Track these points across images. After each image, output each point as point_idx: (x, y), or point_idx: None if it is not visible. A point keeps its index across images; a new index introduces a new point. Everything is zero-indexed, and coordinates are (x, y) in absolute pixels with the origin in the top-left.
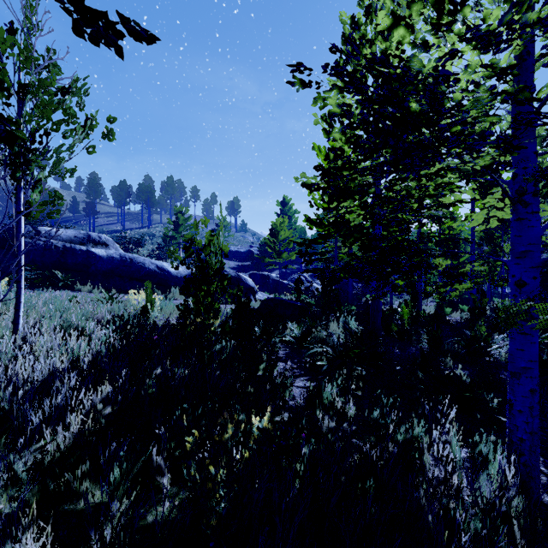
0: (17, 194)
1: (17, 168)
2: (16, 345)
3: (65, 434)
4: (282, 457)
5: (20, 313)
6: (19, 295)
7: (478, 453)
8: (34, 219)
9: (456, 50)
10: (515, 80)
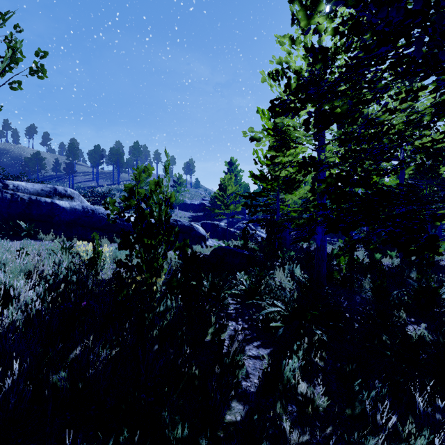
0: None
1: None
2: None
3: None
4: None
5: None
6: None
7: None
8: None
9: None
10: None
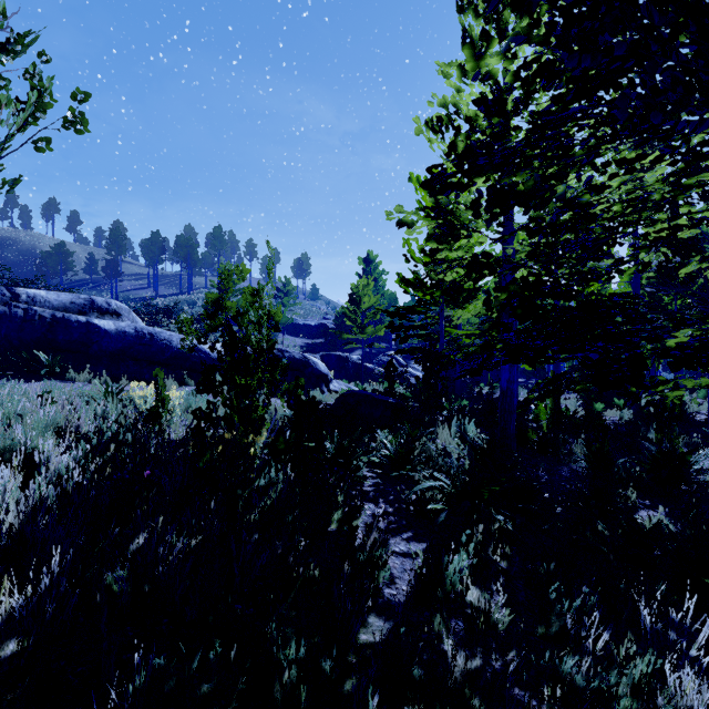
0: None
1: None
2: None
3: None
4: None
5: None
6: None
7: None
8: None
9: None
10: None
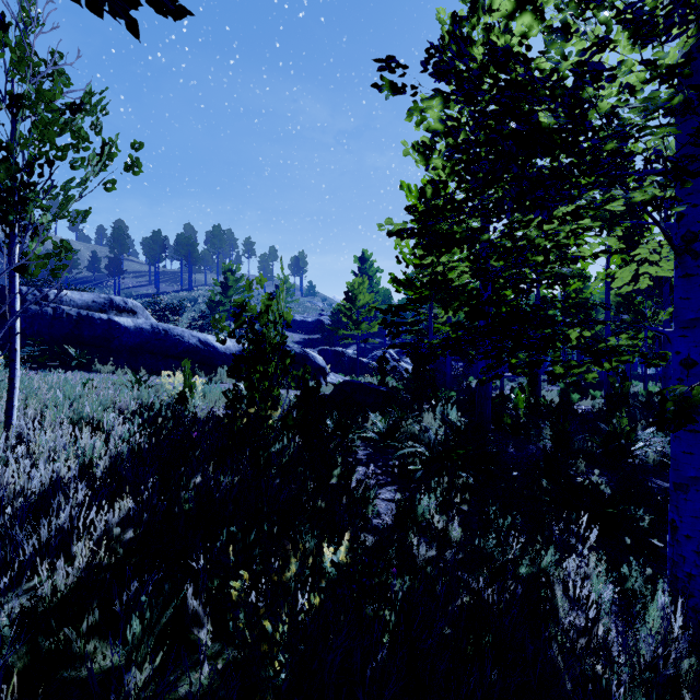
0: (10, 244)
1: (10, 208)
2: (9, 445)
3: (68, 569)
4: (365, 602)
5: (15, 402)
6: (12, 379)
7: (627, 591)
8: (33, 277)
9: (608, 38)
10: (680, 87)
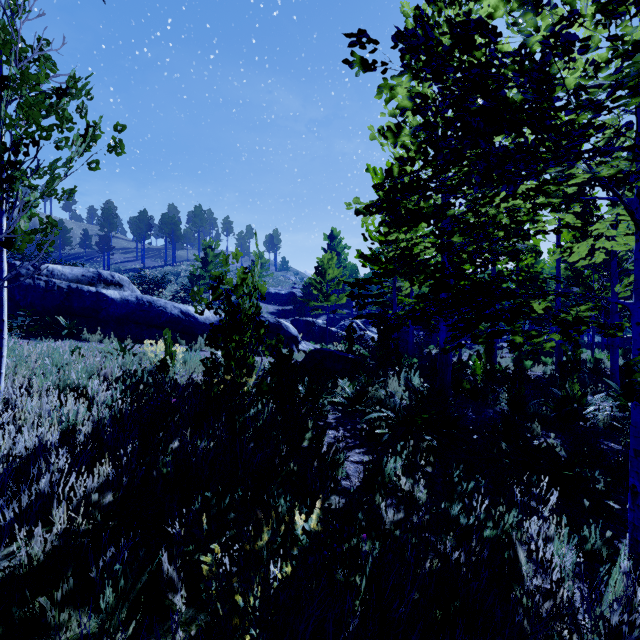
0: None
1: None
2: None
3: (46, 535)
4: (336, 568)
5: (2, 370)
6: (0, 348)
7: (587, 552)
8: (19, 251)
9: (577, 12)
10: None
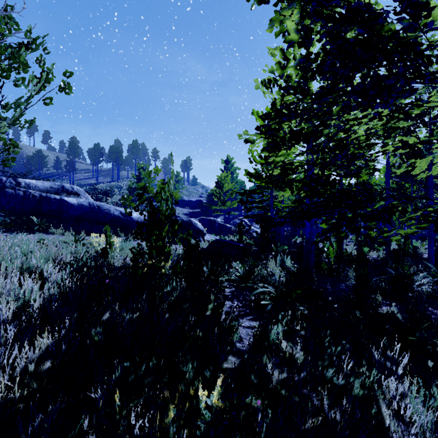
0: None
1: None
2: None
3: None
4: (234, 435)
5: None
6: None
7: (435, 406)
8: None
9: None
10: None
